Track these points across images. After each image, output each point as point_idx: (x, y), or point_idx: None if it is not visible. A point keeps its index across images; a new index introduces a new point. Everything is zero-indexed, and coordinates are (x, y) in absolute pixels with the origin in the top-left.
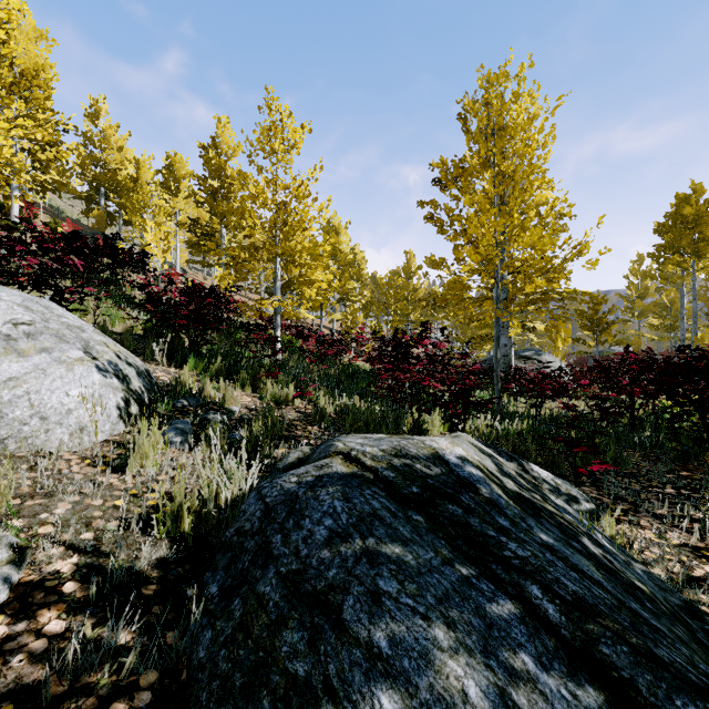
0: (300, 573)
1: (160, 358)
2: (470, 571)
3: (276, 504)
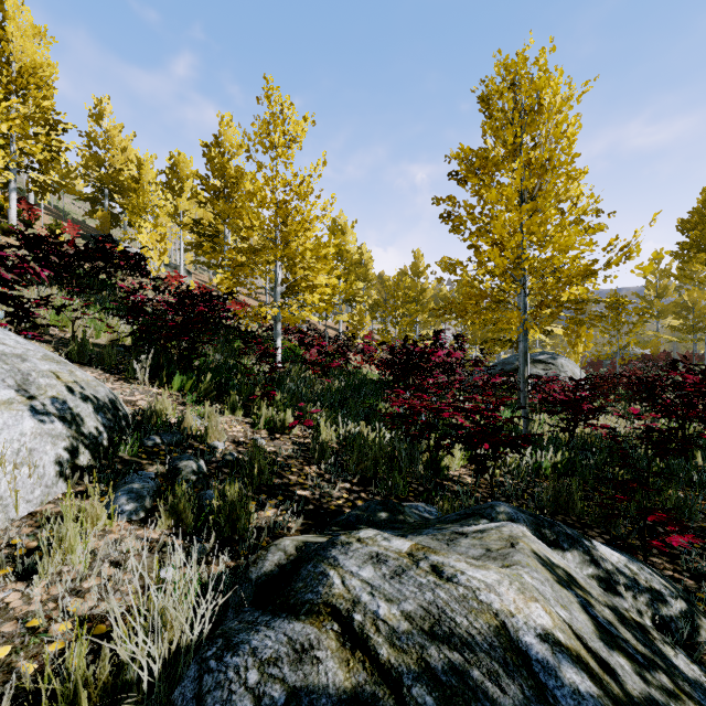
0: None
1: (141, 377)
2: None
3: None
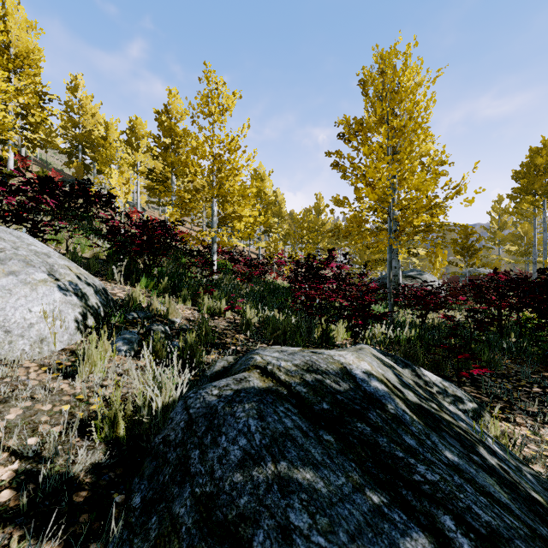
0: (213, 497)
1: (118, 278)
2: (381, 498)
3: (198, 416)
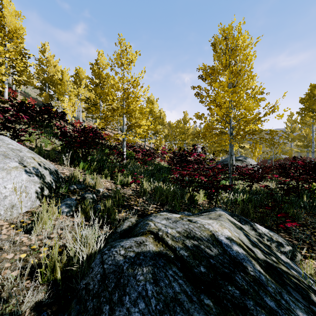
0: None
1: (66, 163)
2: None
3: (109, 272)
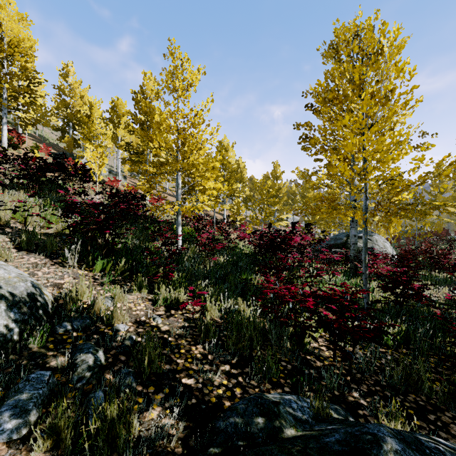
0: None
1: (71, 261)
2: None
3: None
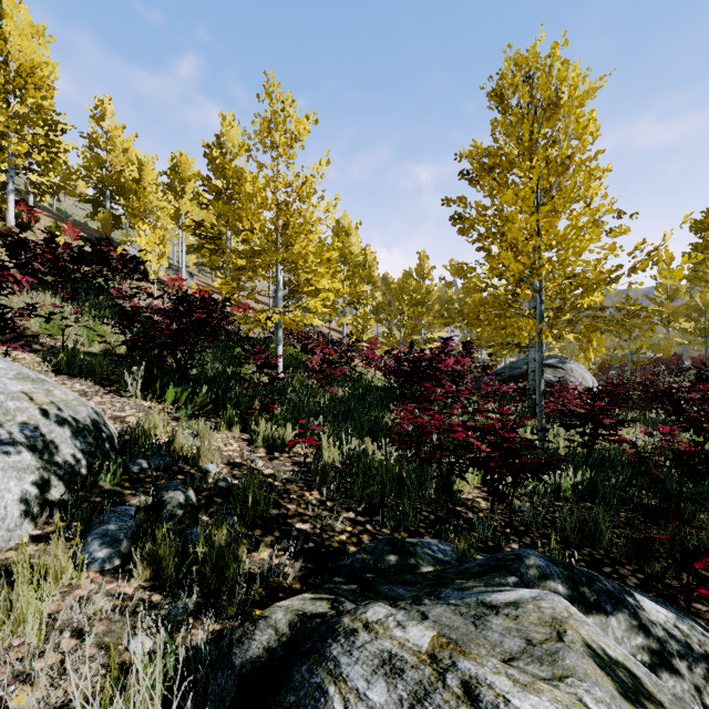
0: None
1: (133, 389)
2: None
3: None
